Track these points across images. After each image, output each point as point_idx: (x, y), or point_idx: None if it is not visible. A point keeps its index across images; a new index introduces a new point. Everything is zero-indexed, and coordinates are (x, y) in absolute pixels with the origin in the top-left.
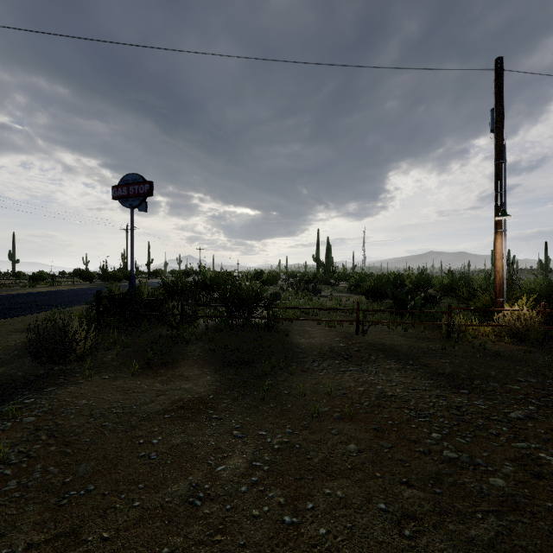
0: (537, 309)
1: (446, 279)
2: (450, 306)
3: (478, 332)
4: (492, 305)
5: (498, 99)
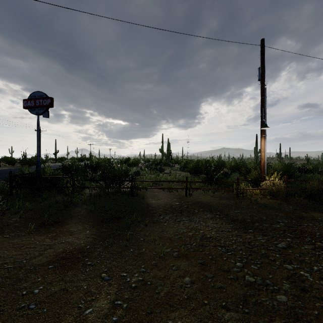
0: (283, 179)
1: (233, 163)
2: (238, 178)
3: (252, 193)
4: (259, 177)
5: (262, 62)
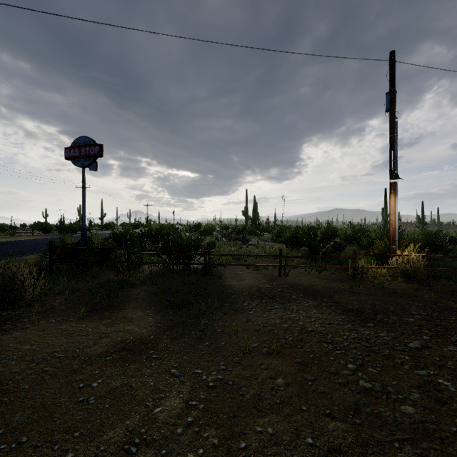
0: (422, 254)
1: (349, 230)
2: (355, 252)
3: (376, 273)
4: (387, 251)
5: (391, 85)
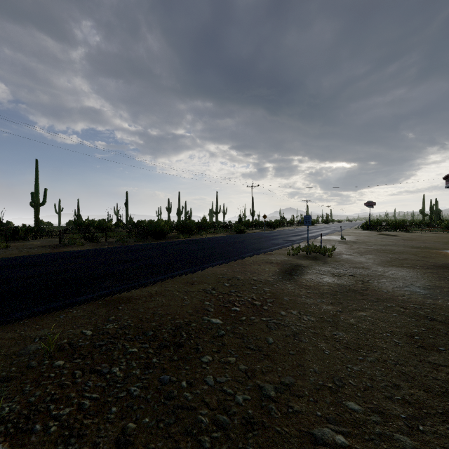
0: None
1: None
2: None
3: None
4: None
5: None
